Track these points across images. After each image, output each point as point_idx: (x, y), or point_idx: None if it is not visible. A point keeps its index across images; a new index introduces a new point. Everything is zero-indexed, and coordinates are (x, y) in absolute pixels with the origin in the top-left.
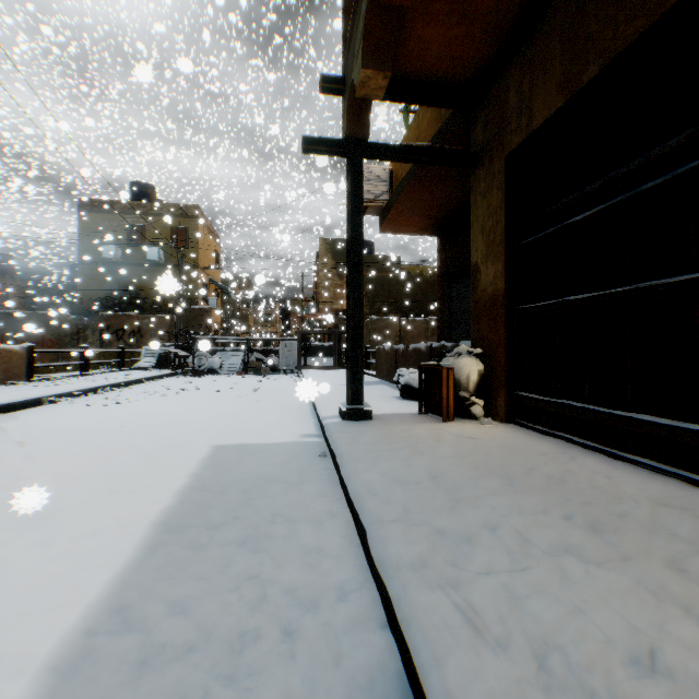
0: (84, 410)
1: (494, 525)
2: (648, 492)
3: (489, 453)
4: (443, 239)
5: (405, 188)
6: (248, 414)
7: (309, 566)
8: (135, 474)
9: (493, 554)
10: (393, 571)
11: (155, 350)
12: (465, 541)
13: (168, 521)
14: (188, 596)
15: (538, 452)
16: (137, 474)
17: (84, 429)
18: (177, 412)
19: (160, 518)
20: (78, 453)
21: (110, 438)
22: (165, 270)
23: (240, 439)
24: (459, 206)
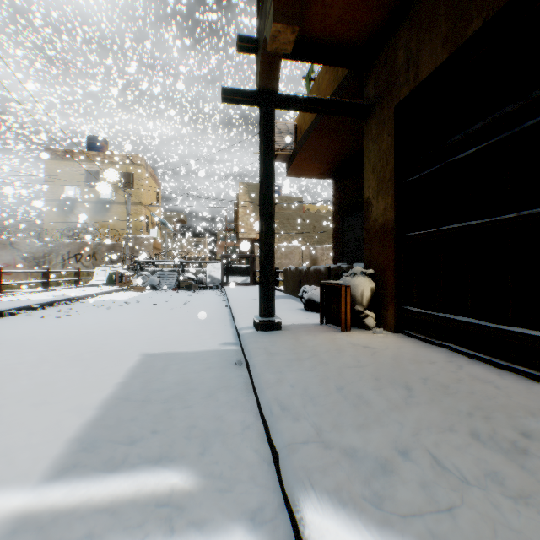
0: (38, 321)
1: (405, 446)
2: (539, 403)
3: (386, 362)
4: (338, 182)
5: (308, 138)
6: (177, 324)
7: (220, 490)
8: (67, 384)
9: (412, 487)
10: (309, 513)
11: (106, 270)
12: (380, 467)
13: (87, 436)
14: (88, 535)
15: (429, 361)
16: (68, 384)
17: (32, 339)
18: (117, 322)
19: (79, 432)
20: (20, 363)
21: (53, 347)
22: (115, 206)
23: (168, 348)
24: (350, 155)
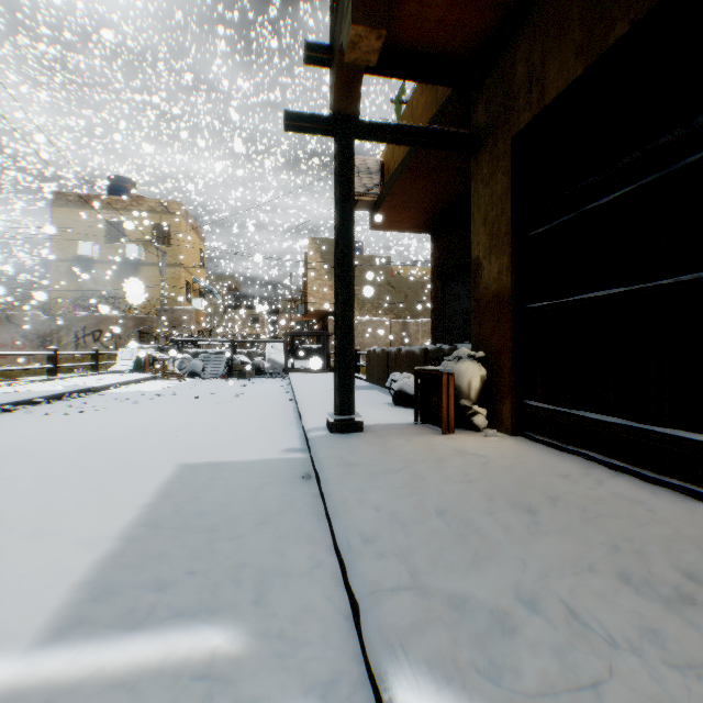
0: (41, 420)
1: (530, 593)
2: None
3: (502, 476)
4: (437, 237)
5: (398, 180)
6: (226, 424)
7: (280, 655)
8: (76, 506)
9: (542, 653)
10: (400, 692)
11: (133, 352)
12: (497, 623)
13: (100, 579)
14: None
15: (558, 474)
16: (77, 506)
17: (32, 445)
18: (146, 422)
19: (90, 573)
20: (13, 477)
21: (60, 456)
22: (146, 268)
23: (213, 456)
24: (454, 201)
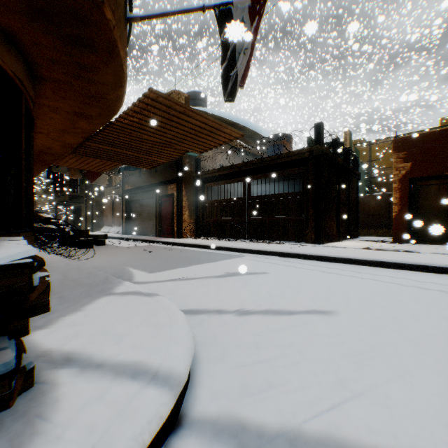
0: None
1: None
2: None
3: None
4: None
5: None
6: None
7: None
8: None
9: None
10: None
11: None
12: None
13: None
14: None
15: None
16: None
17: None
18: None
19: None
20: None
21: None
22: None
23: None
24: None
